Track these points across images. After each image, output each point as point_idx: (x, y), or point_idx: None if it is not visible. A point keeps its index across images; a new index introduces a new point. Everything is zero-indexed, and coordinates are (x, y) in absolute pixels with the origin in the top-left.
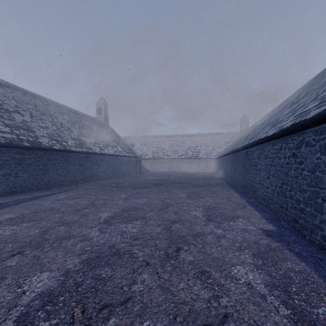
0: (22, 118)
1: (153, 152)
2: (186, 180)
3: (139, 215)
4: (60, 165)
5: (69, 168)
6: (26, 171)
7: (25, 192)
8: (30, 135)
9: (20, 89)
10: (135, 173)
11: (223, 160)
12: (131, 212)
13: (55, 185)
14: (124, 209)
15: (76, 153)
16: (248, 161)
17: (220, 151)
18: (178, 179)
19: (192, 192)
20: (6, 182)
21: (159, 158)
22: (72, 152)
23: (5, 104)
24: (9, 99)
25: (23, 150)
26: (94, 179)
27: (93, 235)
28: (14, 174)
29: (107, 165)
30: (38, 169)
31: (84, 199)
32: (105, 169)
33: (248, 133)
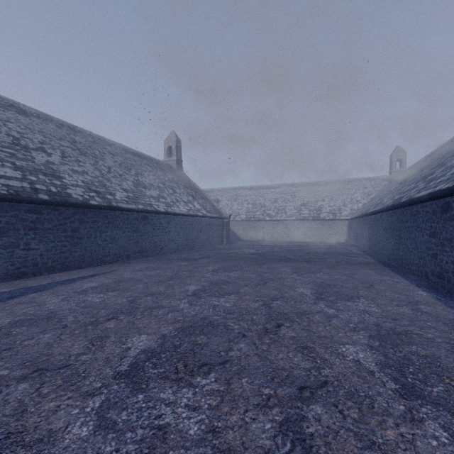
0: (47, 158)
1: (248, 211)
2: (303, 256)
3: (216, 351)
4: (102, 231)
5: (115, 236)
6: (44, 240)
7: (42, 274)
8: (55, 183)
9: (55, 120)
10: (220, 243)
11: (368, 222)
12: (199, 338)
13: (92, 261)
14: (186, 326)
15: (127, 212)
16: (451, 222)
17: (356, 207)
18: (289, 254)
19: (323, 282)
20: (9, 258)
21: (256, 220)
22: (121, 210)
23: (24, 139)
24: (33, 132)
25: (39, 206)
26: (156, 251)
27: (70, 442)
28: (22, 246)
29: (177, 230)
30: (65, 237)
31: (122, 294)
32: (173, 236)
33: (417, 174)
